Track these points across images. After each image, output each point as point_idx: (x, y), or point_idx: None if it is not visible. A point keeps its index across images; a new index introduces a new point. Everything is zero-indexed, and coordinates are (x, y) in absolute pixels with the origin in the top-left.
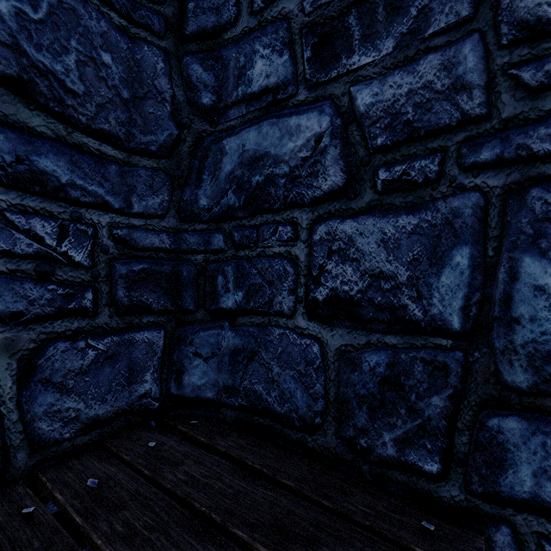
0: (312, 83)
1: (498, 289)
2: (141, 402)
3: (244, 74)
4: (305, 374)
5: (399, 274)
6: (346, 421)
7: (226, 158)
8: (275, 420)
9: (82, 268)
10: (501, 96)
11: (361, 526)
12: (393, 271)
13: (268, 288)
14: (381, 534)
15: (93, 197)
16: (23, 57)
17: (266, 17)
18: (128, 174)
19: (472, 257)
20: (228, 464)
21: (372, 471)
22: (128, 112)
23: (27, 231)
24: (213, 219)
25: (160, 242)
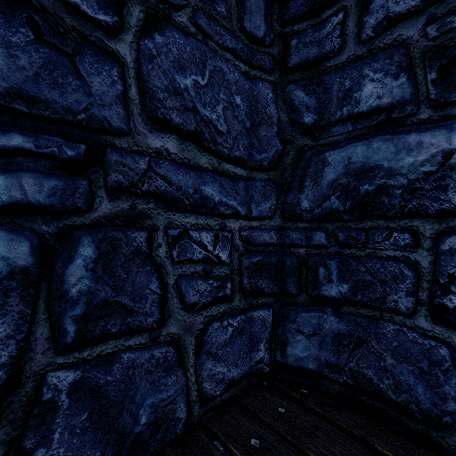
0: (438, 102)
1: None
2: (257, 366)
3: (349, 96)
4: (428, 372)
5: None
6: None
7: (329, 168)
8: (388, 405)
9: (225, 265)
10: None
11: None
12: None
13: (379, 286)
14: None
15: (231, 209)
16: (197, 115)
17: (377, 45)
18: (249, 186)
19: None
20: (358, 444)
21: None
22: (249, 138)
23: (199, 242)
24: (314, 219)
25: (270, 238)
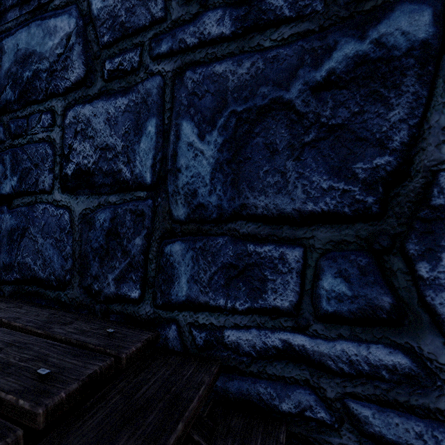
0: None
1: (170, 148)
2: None
3: None
4: (60, 239)
5: (117, 145)
6: (86, 272)
7: (5, 57)
8: (39, 285)
9: None
10: (172, 3)
11: (59, 341)
12: (114, 143)
13: (35, 170)
14: (70, 342)
15: None
16: None
17: None
18: None
19: (157, 126)
20: None
21: (101, 308)
22: None
23: None
24: None
25: None
